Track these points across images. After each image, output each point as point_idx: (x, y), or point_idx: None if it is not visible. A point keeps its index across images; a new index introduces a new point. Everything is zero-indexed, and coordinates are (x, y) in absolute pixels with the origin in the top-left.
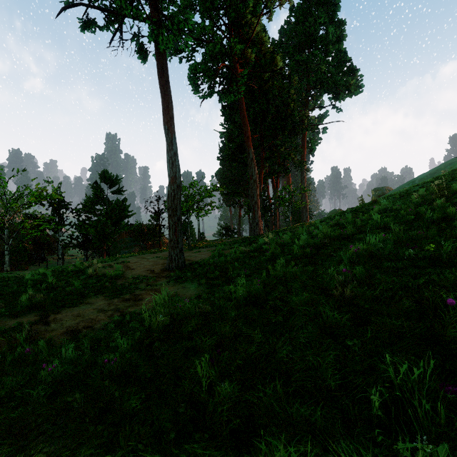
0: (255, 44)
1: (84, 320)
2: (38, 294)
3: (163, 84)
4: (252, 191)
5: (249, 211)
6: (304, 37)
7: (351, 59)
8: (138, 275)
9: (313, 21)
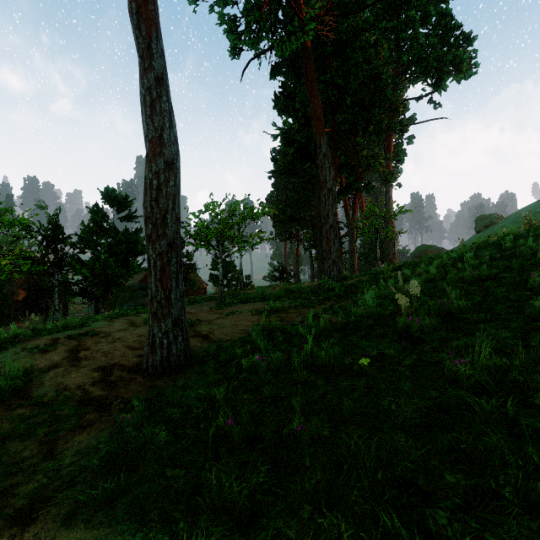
0: None
1: None
2: None
3: None
4: (325, 207)
5: (312, 246)
6: None
7: (462, 25)
8: (58, 393)
9: None
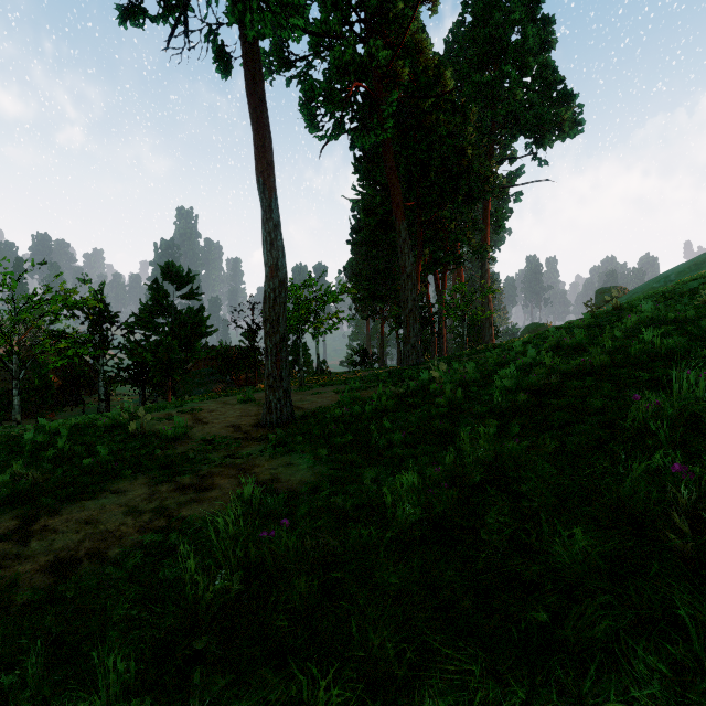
0: (409, 53)
1: (95, 533)
2: (32, 472)
3: (256, 106)
4: (405, 292)
5: (398, 326)
6: (487, 45)
7: (564, 79)
8: (213, 436)
9: (503, 19)
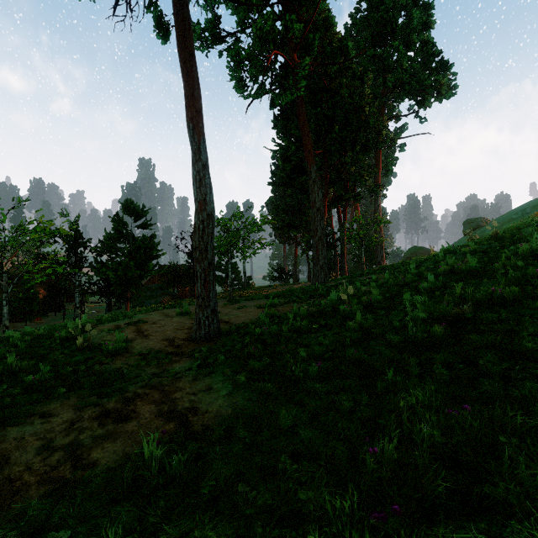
0: (318, 28)
1: None
2: None
3: (186, 60)
4: (315, 223)
5: (308, 249)
6: (379, 26)
7: (442, 52)
8: (149, 350)
9: (392, 4)
